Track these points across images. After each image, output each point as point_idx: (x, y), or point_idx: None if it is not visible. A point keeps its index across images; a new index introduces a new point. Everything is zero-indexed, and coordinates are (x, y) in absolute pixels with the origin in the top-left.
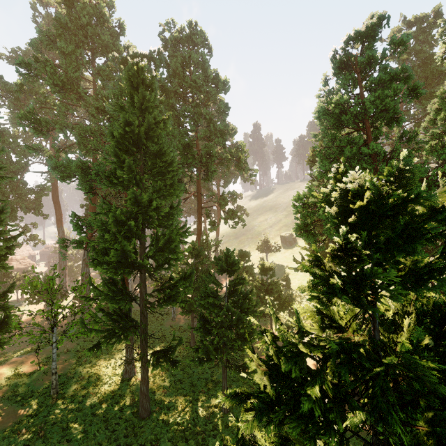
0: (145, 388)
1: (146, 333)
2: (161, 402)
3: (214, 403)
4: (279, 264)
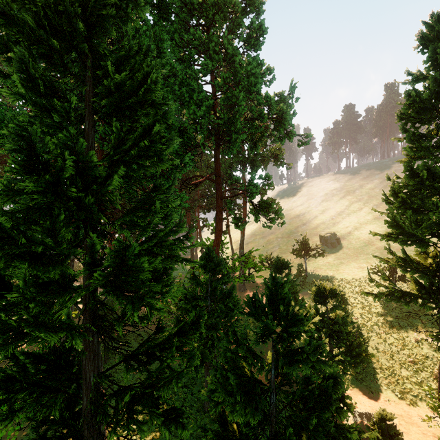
0: None
1: None
2: None
3: None
4: (322, 272)
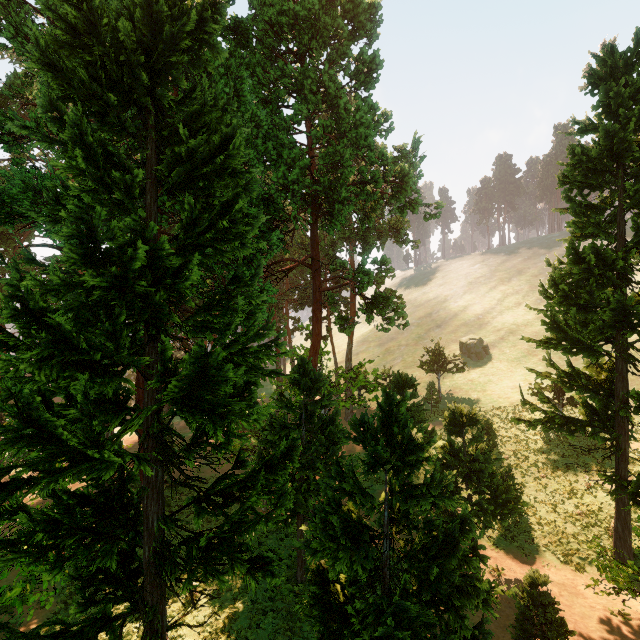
0: None
1: None
2: None
3: None
4: (462, 394)
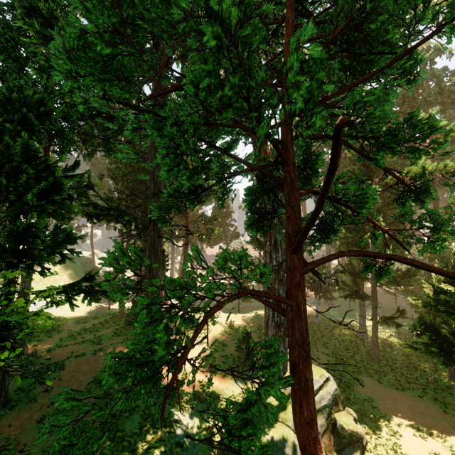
0: (375, 340)
1: (376, 301)
2: (388, 358)
3: (440, 379)
4: None
